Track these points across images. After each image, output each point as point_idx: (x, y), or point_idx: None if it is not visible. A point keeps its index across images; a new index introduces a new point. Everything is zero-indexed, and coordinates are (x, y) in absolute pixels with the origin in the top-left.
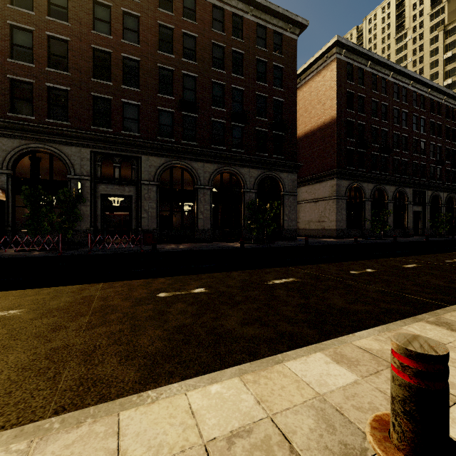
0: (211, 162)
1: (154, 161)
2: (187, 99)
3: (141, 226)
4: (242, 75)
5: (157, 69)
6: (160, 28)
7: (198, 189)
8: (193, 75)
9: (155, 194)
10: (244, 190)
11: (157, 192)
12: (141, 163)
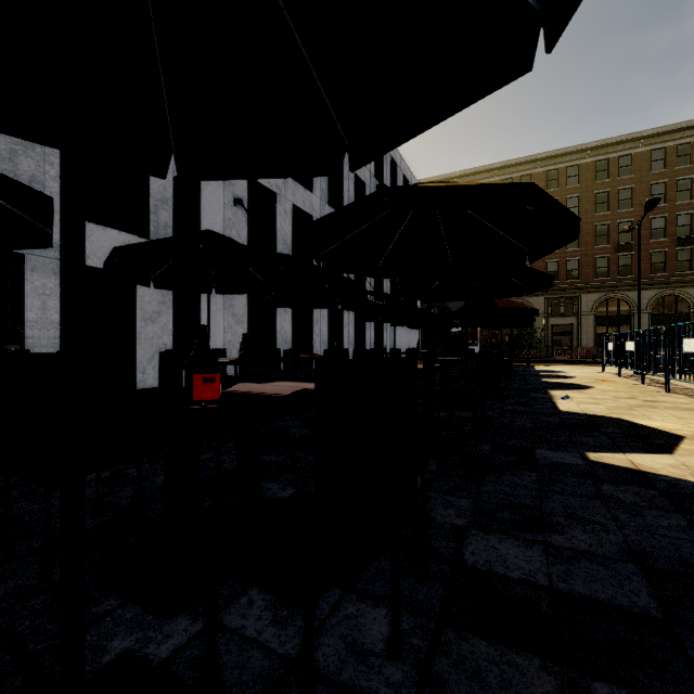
0: (649, 289)
1: (591, 297)
2: (623, 241)
3: (580, 346)
4: (691, 198)
5: (594, 228)
6: (597, 194)
7: (634, 314)
8: (629, 220)
9: (592, 322)
10: (692, 310)
11: (593, 319)
12: (580, 300)
